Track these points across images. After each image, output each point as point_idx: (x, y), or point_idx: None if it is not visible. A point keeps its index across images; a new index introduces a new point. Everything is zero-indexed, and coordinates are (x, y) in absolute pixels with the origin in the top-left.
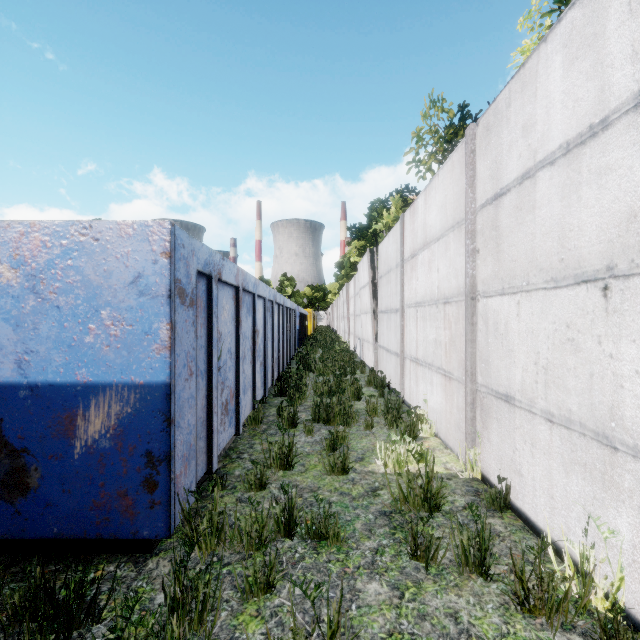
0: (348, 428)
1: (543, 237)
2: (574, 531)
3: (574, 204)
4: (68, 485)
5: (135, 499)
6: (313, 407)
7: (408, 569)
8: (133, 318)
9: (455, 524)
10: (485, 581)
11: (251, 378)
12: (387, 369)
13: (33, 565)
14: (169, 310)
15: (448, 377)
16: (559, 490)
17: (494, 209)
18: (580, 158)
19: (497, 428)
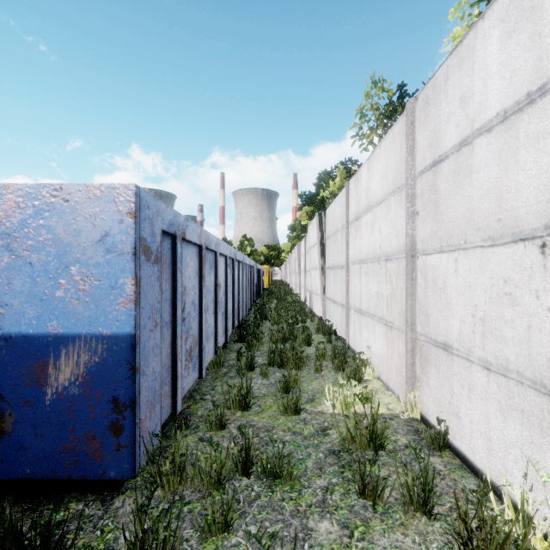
0: (300, 371)
1: (480, 199)
2: (511, 472)
3: (511, 167)
4: (40, 429)
5: (102, 442)
6: (269, 352)
7: (356, 507)
8: (100, 274)
9: (398, 463)
10: (429, 520)
11: (213, 327)
12: (334, 318)
13: (7, 503)
14: (134, 266)
15: (389, 326)
16: (496, 433)
17: (433, 175)
18: (517, 124)
19: (436, 374)
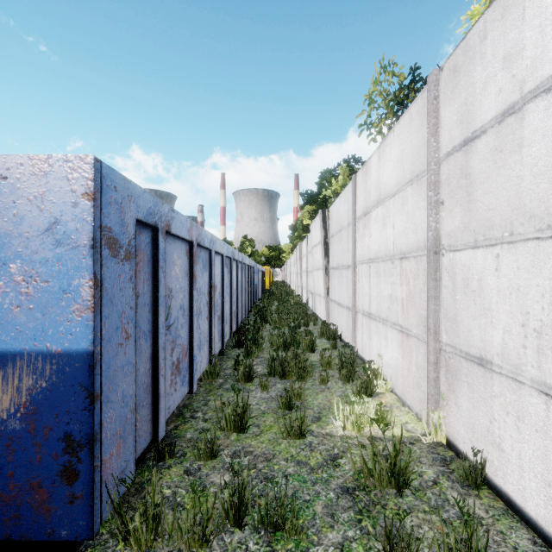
0: (303, 382)
1: (535, 179)
2: None
3: None
4: None
5: (51, 492)
6: (269, 361)
7: None
8: (48, 273)
9: (428, 506)
10: None
11: (208, 333)
12: (338, 322)
13: None
14: (92, 263)
15: (405, 333)
16: None
17: (464, 155)
18: None
19: (468, 393)
